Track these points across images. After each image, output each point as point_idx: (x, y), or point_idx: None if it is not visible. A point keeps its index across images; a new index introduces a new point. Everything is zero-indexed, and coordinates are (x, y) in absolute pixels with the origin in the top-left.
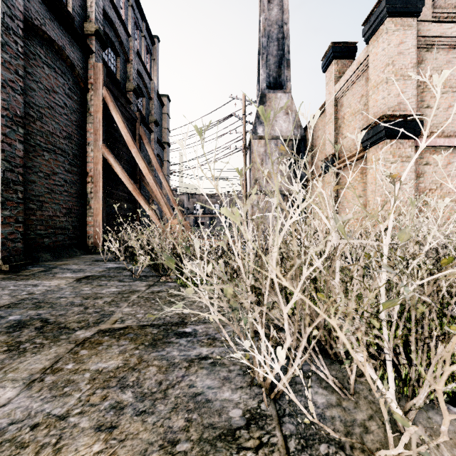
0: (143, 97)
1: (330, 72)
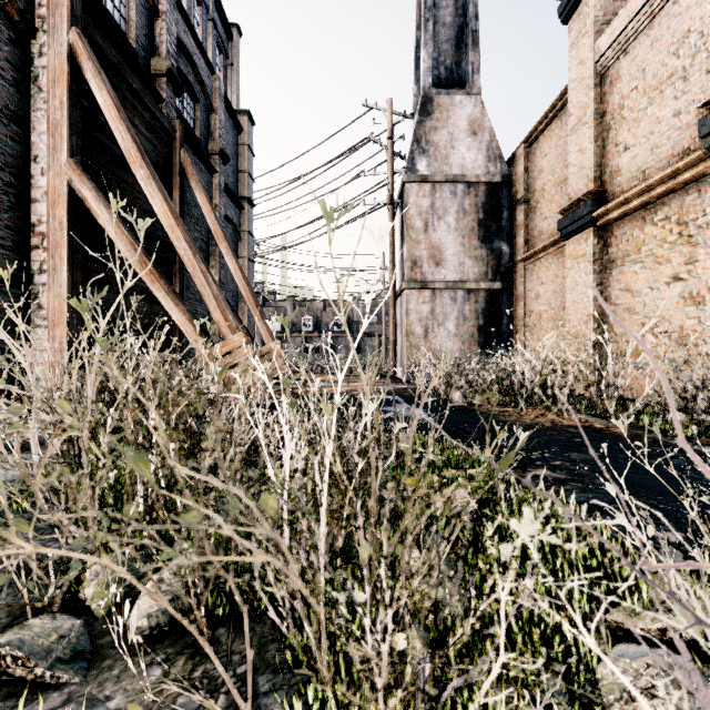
0: (196, 103)
1: (584, 15)
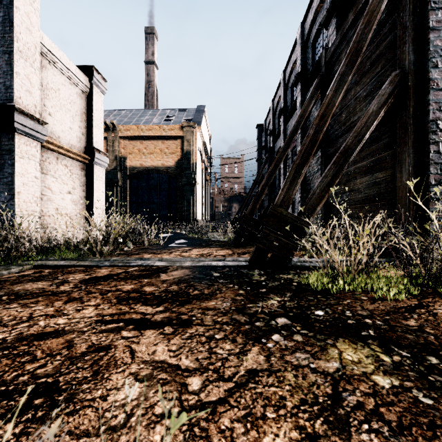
0: None
1: None
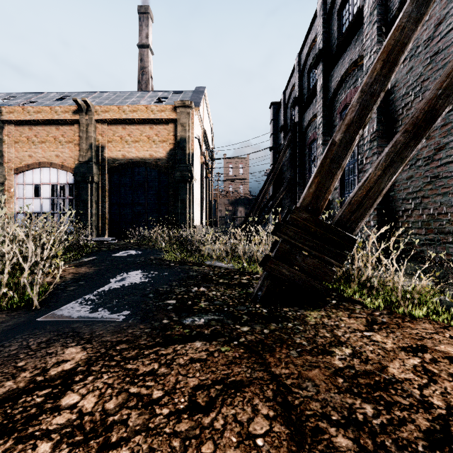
0: None
1: None
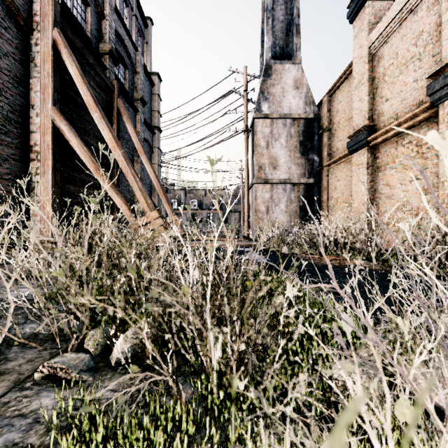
0: (126, 69)
1: (362, 18)
